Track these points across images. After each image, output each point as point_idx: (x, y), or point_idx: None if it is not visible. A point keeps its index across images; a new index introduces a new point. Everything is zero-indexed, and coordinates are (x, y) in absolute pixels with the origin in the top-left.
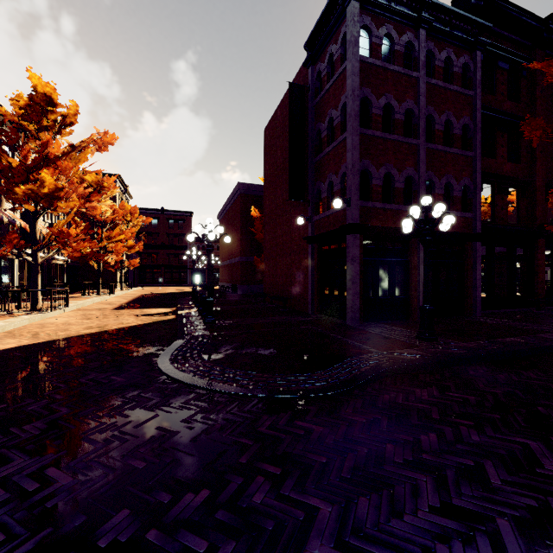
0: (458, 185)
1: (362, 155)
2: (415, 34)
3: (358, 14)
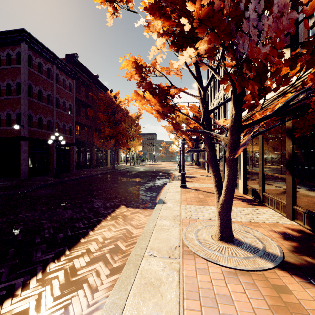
0: (68, 125)
1: (29, 108)
2: (51, 66)
3: (27, 50)
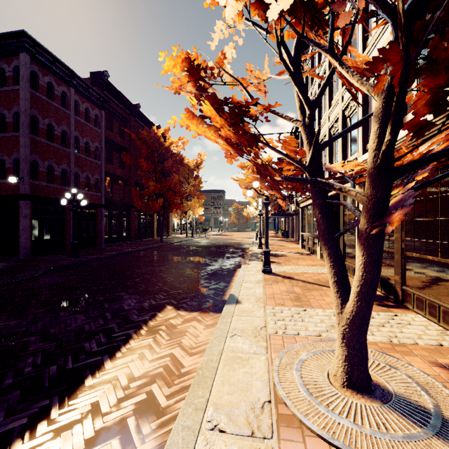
0: (93, 177)
1: (32, 151)
2: (68, 89)
3: (29, 63)
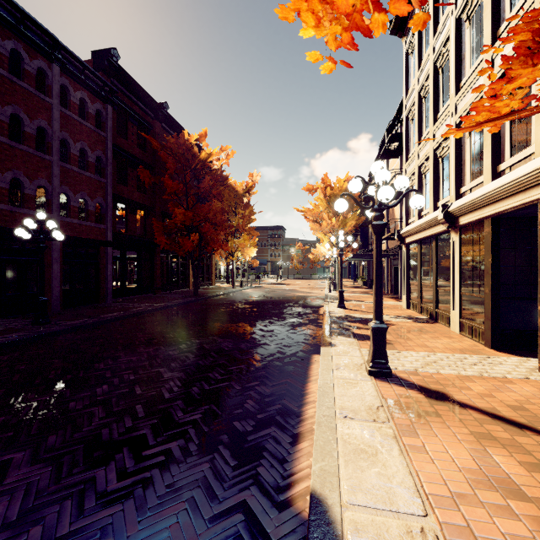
0: (93, 202)
1: None
2: (49, 65)
3: None
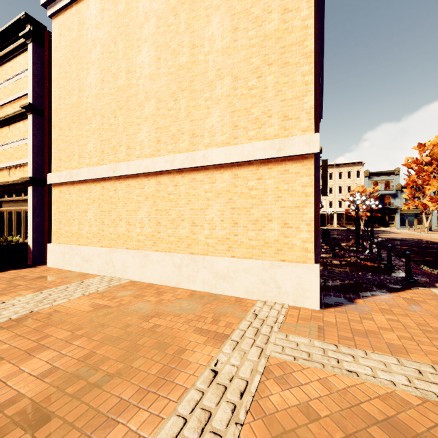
0: None
1: None
2: None
3: None
